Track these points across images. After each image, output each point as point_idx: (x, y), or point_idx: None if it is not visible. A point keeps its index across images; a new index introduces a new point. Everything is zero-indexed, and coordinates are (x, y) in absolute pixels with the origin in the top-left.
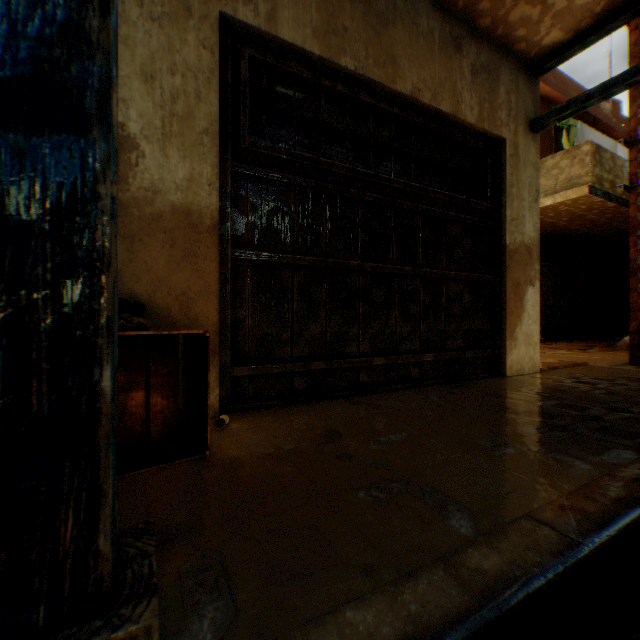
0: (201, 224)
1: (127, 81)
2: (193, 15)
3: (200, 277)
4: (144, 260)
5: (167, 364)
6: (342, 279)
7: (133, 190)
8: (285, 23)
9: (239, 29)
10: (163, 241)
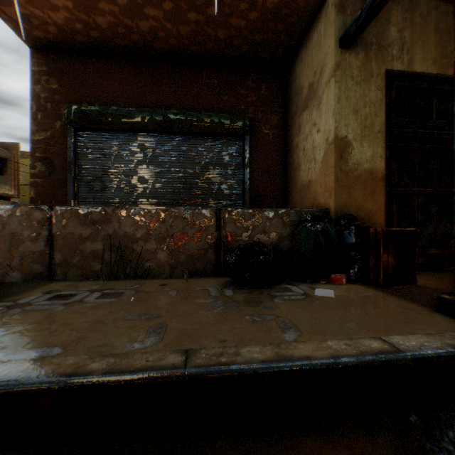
0: (376, 177)
1: (347, 116)
2: (373, 75)
3: (376, 203)
4: (353, 197)
5: (392, 243)
6: (445, 200)
7: (349, 165)
8: (416, 62)
9: (390, 73)
10: (361, 187)
